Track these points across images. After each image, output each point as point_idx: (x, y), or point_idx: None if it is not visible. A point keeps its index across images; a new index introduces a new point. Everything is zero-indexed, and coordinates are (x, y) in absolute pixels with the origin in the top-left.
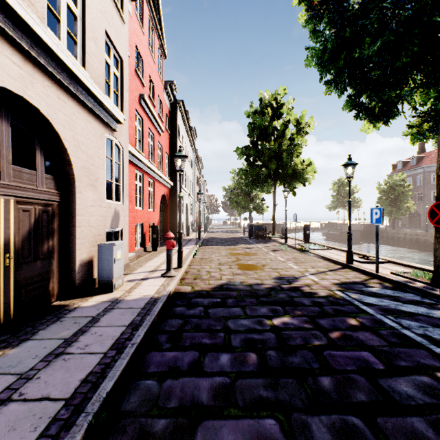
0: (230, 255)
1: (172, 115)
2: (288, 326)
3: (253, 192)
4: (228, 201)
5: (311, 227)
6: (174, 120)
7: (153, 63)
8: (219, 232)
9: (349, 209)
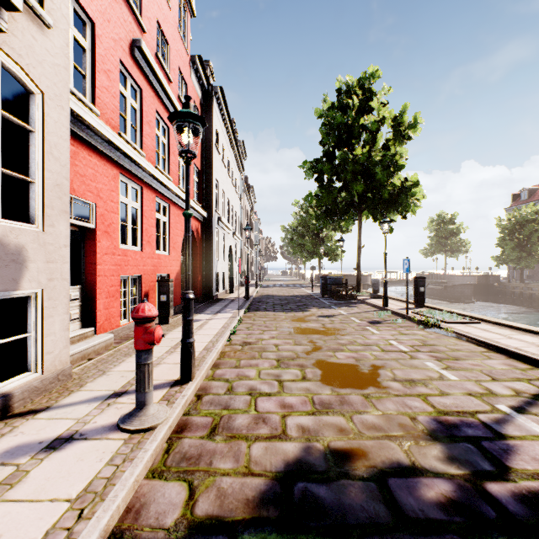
0: (298, 334)
1: (206, 110)
2: None
3: (323, 232)
4: (289, 245)
5: (403, 280)
6: (208, 117)
7: (167, 7)
8: (277, 287)
9: None
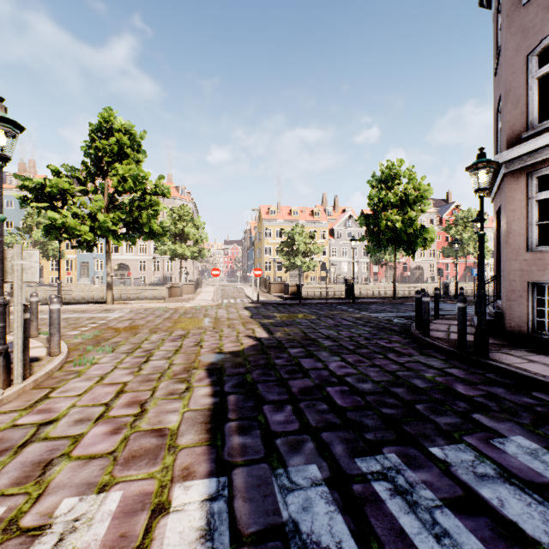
0: None
1: None
2: None
3: None
4: None
5: None
6: None
7: None
8: None
9: None
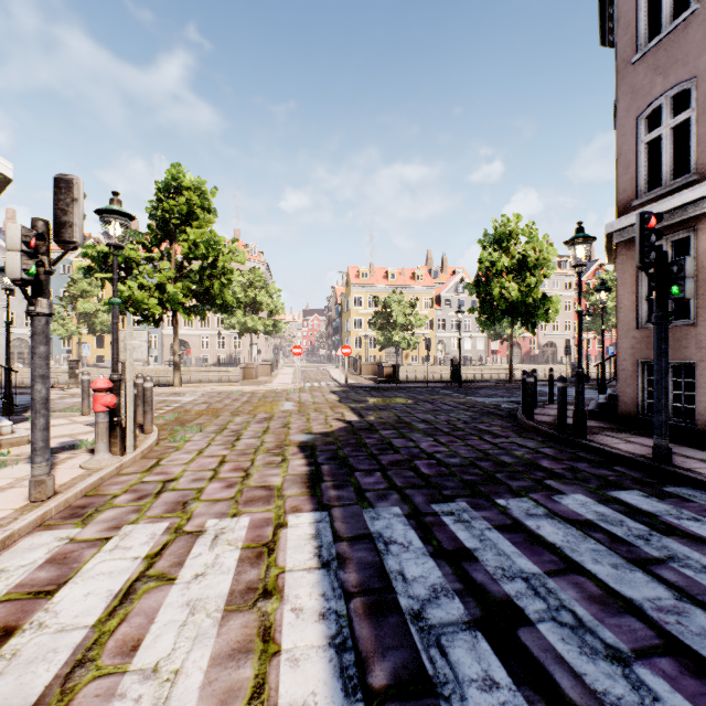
0: None
1: None
2: None
3: None
4: None
5: None
6: None
7: None
8: None
9: None
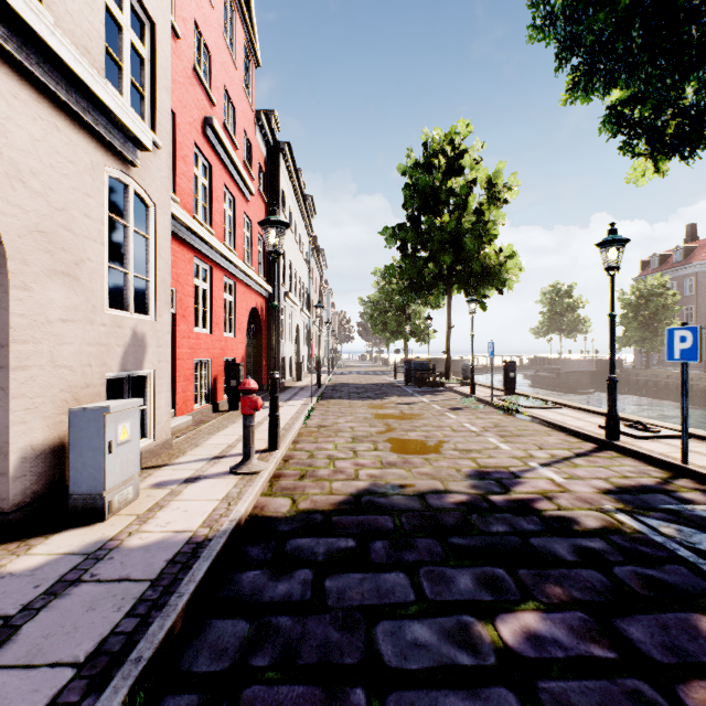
0: (374, 419)
1: (271, 169)
2: (548, 655)
3: (410, 307)
4: (368, 322)
5: None
6: (274, 178)
7: (233, 68)
8: (354, 374)
9: (612, 331)
